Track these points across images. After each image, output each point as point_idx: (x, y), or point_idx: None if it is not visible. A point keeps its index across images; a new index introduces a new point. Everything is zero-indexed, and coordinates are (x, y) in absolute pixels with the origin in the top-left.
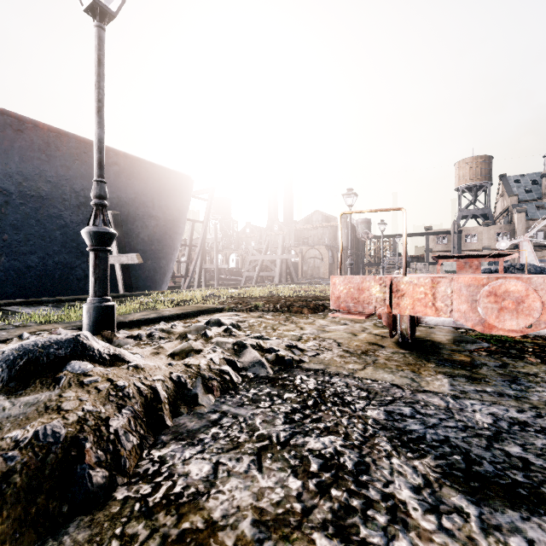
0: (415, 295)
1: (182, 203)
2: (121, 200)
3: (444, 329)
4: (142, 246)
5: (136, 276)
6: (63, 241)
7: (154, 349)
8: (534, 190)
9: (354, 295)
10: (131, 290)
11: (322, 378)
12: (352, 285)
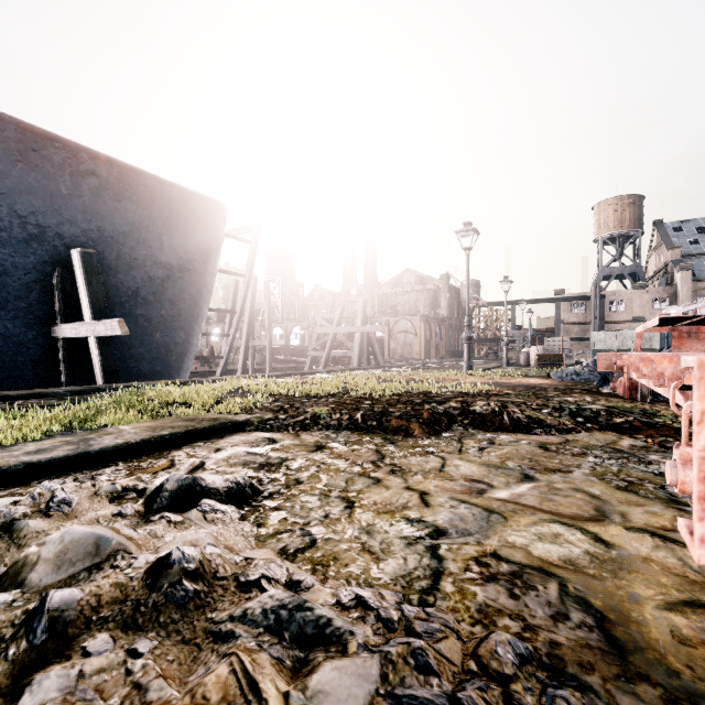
0: None
1: (209, 244)
2: (105, 234)
3: None
4: (145, 309)
5: (136, 357)
6: (1, 299)
7: None
8: (702, 241)
9: None
10: (117, 380)
11: None
12: None
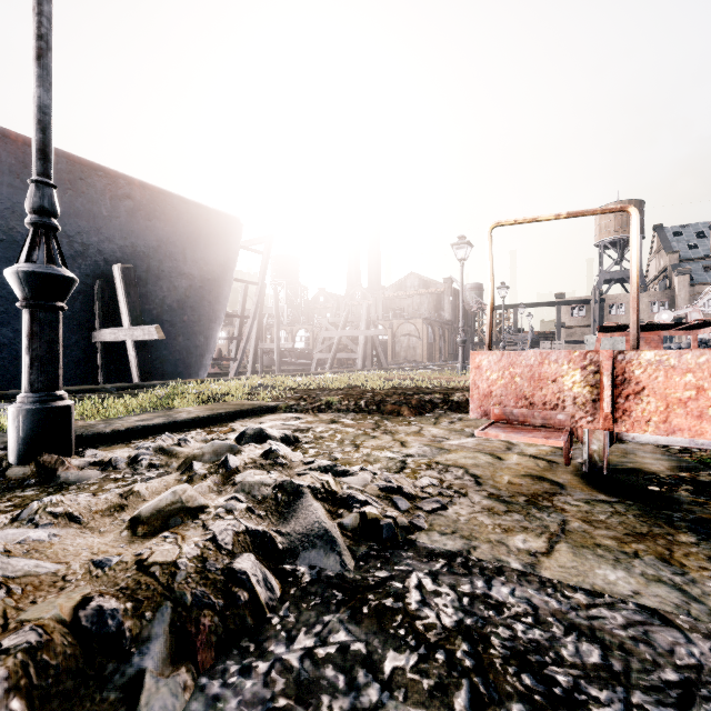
0: (672, 392)
1: (226, 256)
2: (137, 249)
3: (646, 446)
4: (170, 315)
5: (161, 359)
6: None
7: (120, 496)
8: (700, 245)
9: (522, 391)
10: (151, 378)
11: (469, 584)
12: (518, 369)
